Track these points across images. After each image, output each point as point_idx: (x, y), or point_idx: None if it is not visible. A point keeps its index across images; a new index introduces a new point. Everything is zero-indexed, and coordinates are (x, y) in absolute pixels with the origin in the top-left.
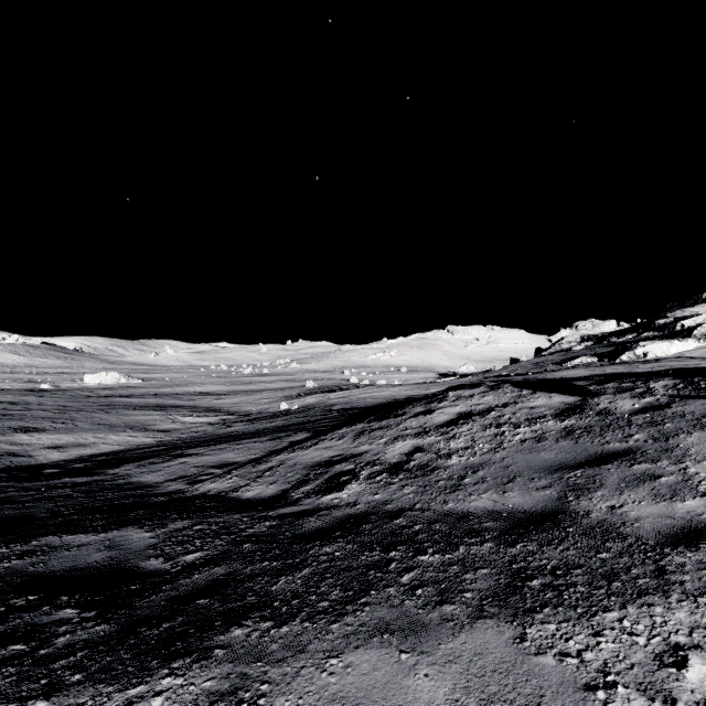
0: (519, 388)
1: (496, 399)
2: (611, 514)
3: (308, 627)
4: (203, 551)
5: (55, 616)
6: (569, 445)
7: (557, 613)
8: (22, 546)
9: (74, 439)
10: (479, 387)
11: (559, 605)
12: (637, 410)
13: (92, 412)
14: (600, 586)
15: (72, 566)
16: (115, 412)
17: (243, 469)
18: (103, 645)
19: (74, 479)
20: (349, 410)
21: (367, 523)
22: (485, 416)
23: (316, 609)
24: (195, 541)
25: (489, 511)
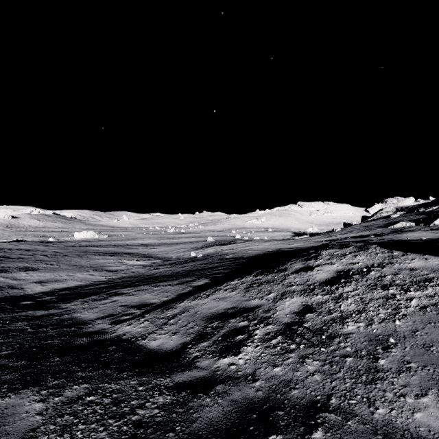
0: (387, 249)
1: (370, 259)
2: None
3: None
4: None
5: None
6: None
7: None
8: None
9: (54, 276)
10: (348, 247)
11: None
12: None
13: (72, 256)
14: None
15: None
16: (86, 256)
17: (154, 313)
18: None
19: (36, 312)
20: (236, 260)
21: (276, 430)
22: (366, 276)
23: None
24: (78, 426)
25: None
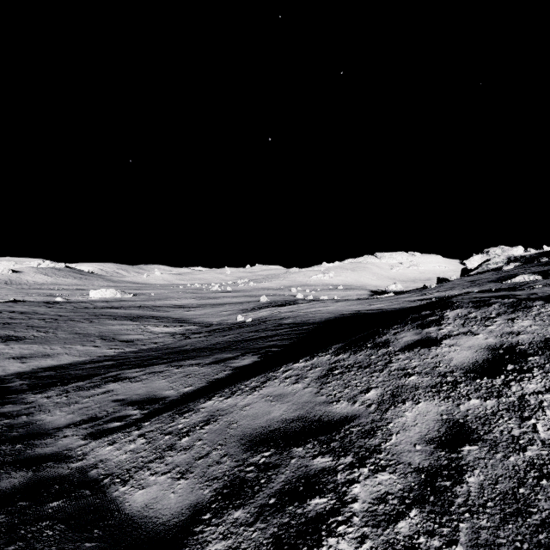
0: None
1: (545, 326)
2: None
3: None
4: None
5: None
6: None
7: None
8: None
9: (42, 349)
10: (490, 305)
11: None
12: None
13: (78, 321)
14: None
15: None
16: (97, 321)
17: (157, 421)
18: None
19: None
20: (300, 326)
21: None
22: None
23: None
24: None
25: None
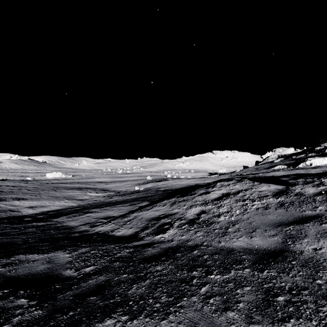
0: (252, 181)
1: (241, 187)
2: (315, 253)
3: (148, 321)
4: (94, 265)
5: (15, 303)
6: (283, 211)
7: (300, 324)
8: (6, 260)
9: (39, 203)
10: (232, 180)
11: (300, 317)
12: (317, 193)
13: (48, 190)
14: (323, 304)
15: (28, 272)
16: (59, 190)
17: (116, 220)
18: (36, 325)
19: (37, 223)
20: (167, 191)
21: (179, 252)
22: (236, 195)
23: (152, 308)
24: (91, 259)
25: (244, 248)
